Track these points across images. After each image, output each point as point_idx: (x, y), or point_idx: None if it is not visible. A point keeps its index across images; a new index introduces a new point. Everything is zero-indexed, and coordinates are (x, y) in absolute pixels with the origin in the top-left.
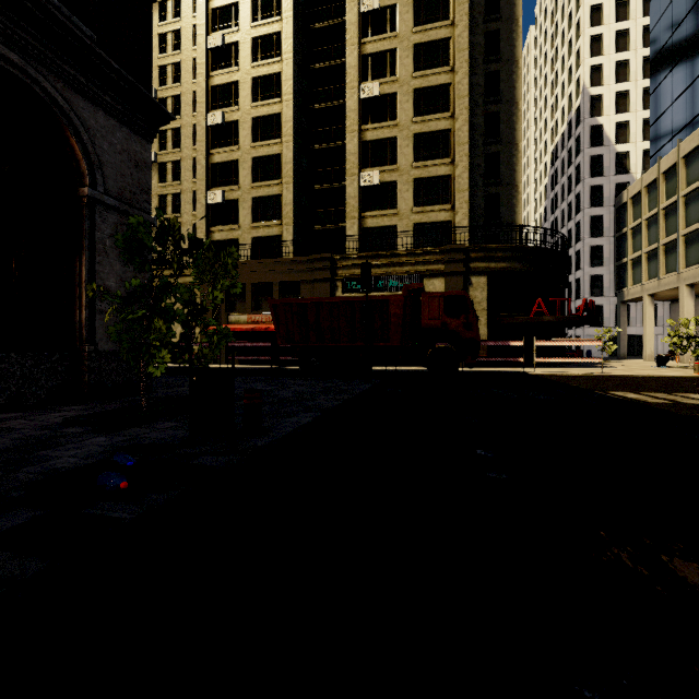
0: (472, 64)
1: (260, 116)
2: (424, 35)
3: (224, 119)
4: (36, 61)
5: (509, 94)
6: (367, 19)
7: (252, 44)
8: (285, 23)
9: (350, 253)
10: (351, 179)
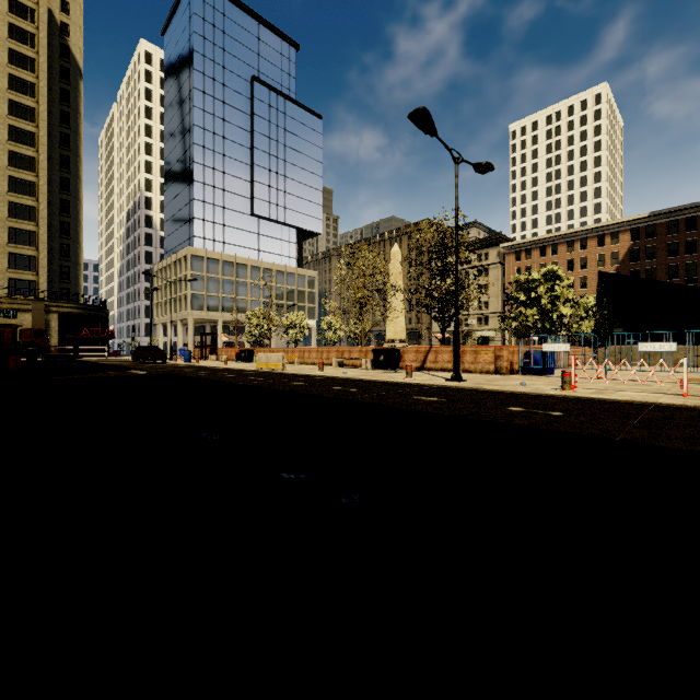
0: (52, 190)
1: None
2: (17, 174)
3: None
4: None
5: (76, 215)
6: None
7: None
8: None
9: None
10: None
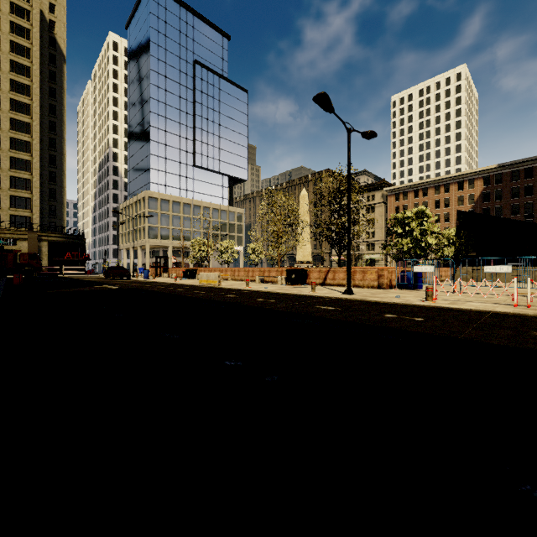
0: (42, 148)
1: None
2: (16, 135)
3: None
4: None
5: (61, 167)
6: None
7: None
8: None
9: None
10: None
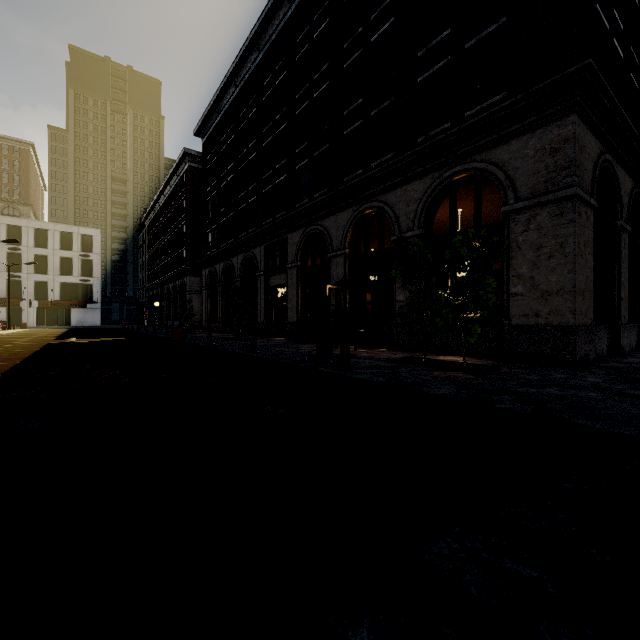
0: None
1: None
2: None
3: None
4: (470, 156)
5: None
6: None
7: None
8: None
9: None
10: None
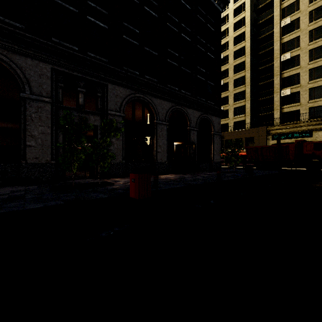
0: None
1: (236, 78)
2: (315, 25)
3: (223, 83)
4: (208, 114)
5: None
6: (284, 28)
7: (233, 53)
8: (247, 42)
9: (275, 125)
10: (276, 94)
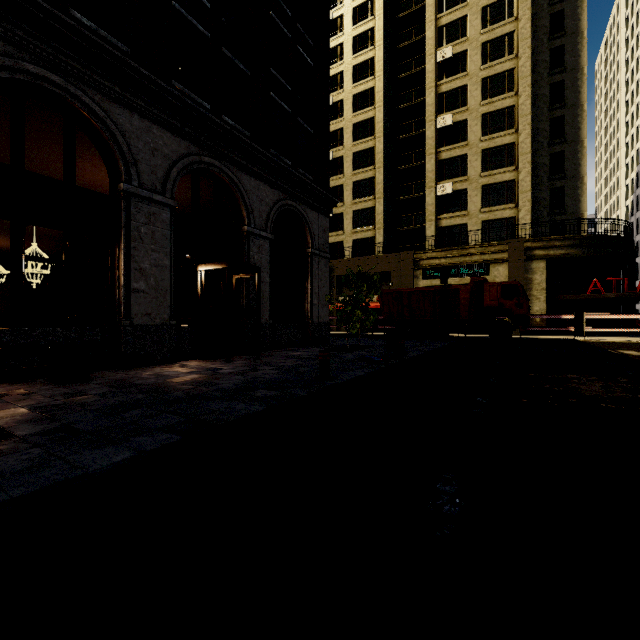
0: (537, 79)
1: (358, 151)
2: (490, 70)
3: (333, 156)
4: (298, 201)
5: (574, 99)
6: (442, 65)
7: (353, 99)
8: (377, 81)
9: (428, 250)
10: (428, 191)
